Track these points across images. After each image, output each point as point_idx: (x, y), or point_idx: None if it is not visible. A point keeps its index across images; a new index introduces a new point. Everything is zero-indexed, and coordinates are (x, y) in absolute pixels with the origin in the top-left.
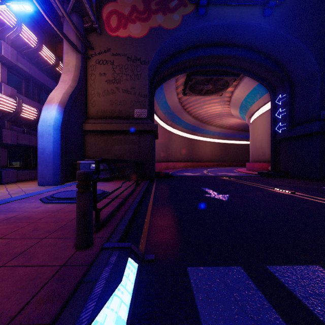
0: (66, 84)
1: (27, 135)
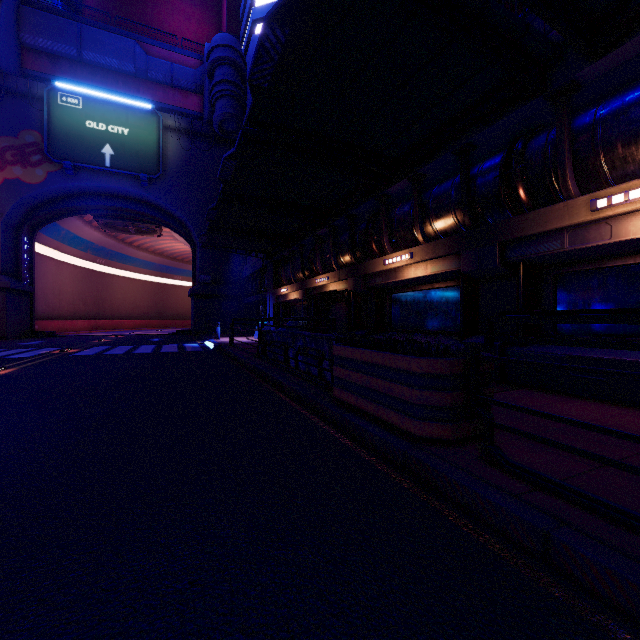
0: None
1: None
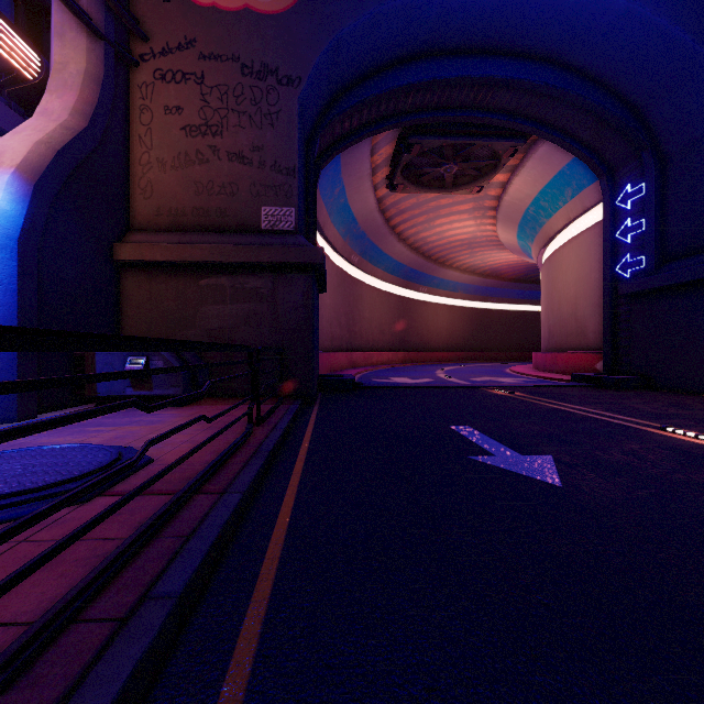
0: (51, 119)
1: None
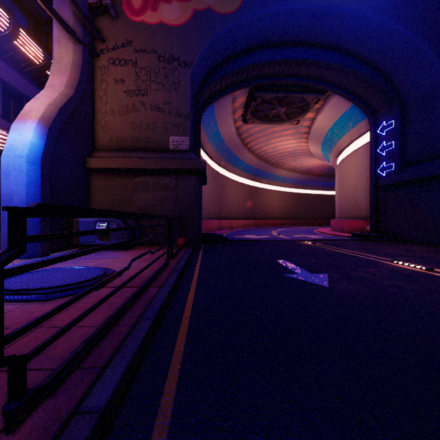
0: (55, 90)
1: None
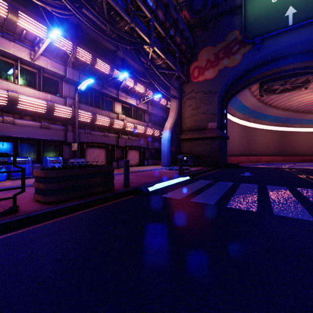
0: (172, 117)
1: (155, 143)
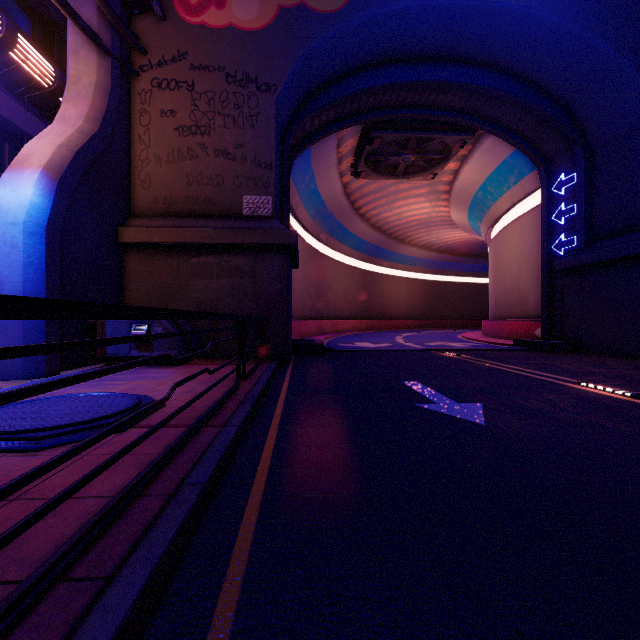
0: (69, 125)
1: None
